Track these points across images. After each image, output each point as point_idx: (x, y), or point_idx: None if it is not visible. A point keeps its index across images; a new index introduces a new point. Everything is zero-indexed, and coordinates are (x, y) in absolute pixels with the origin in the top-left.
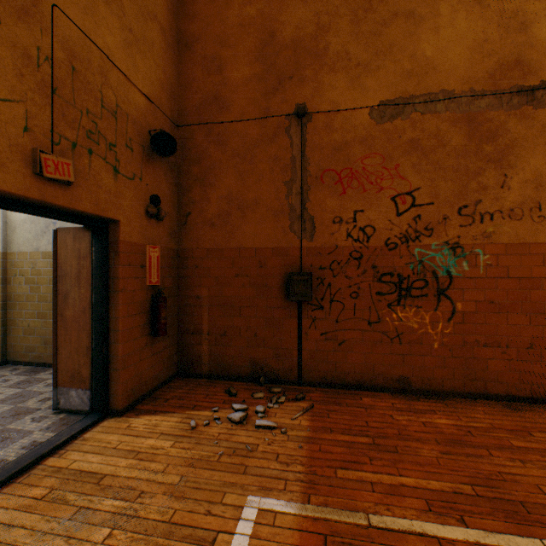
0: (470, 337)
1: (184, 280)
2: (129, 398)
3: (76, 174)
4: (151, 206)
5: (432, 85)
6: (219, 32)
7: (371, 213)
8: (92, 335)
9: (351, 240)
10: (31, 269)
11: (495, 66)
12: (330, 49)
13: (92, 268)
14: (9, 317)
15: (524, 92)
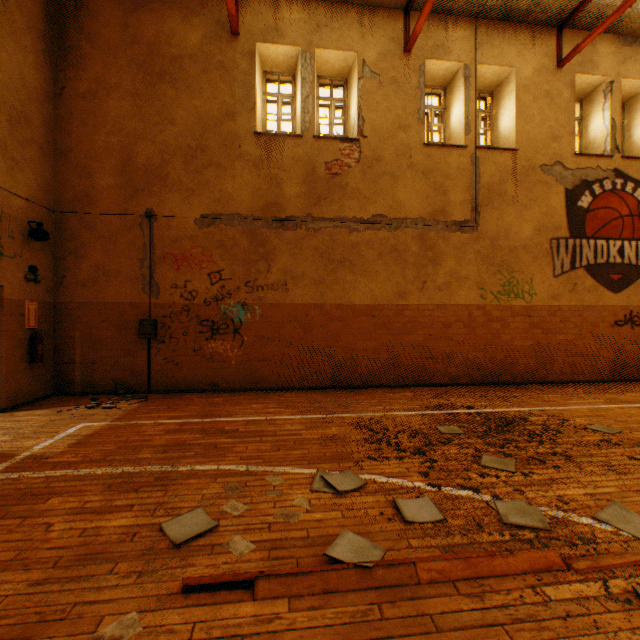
0: (252, 356)
1: (61, 325)
2: (12, 402)
3: None
4: (30, 274)
5: (232, 209)
6: (90, 150)
7: (196, 283)
8: None
9: (183, 299)
10: None
11: (265, 204)
12: (170, 177)
13: None
14: None
15: (279, 221)
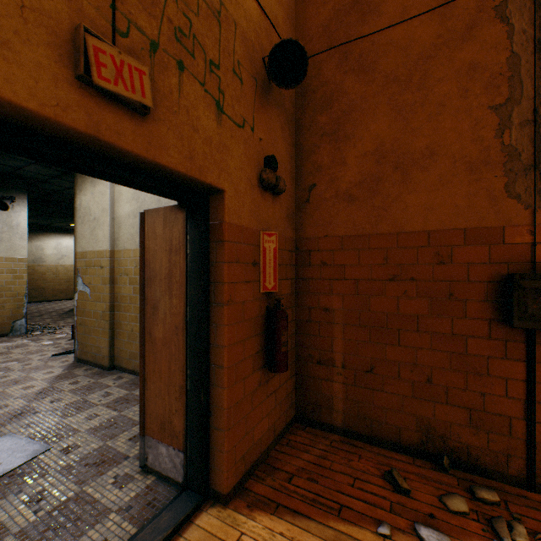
0: None
1: (305, 283)
2: (236, 473)
3: (156, 99)
4: (266, 171)
5: None
6: None
7: None
8: (186, 369)
9: None
10: (134, 268)
11: None
12: None
13: (186, 267)
14: (116, 319)
15: None
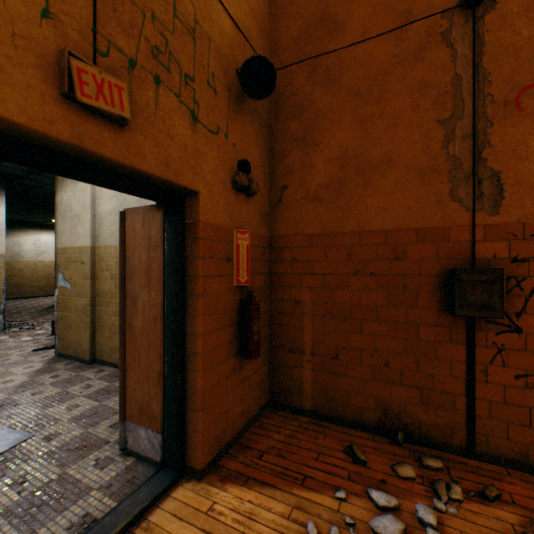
0: None
1: (278, 278)
2: (211, 451)
3: (134, 111)
4: (239, 174)
5: None
6: None
7: None
8: (164, 357)
9: None
10: (115, 263)
11: None
12: None
13: (164, 262)
14: (97, 314)
15: None
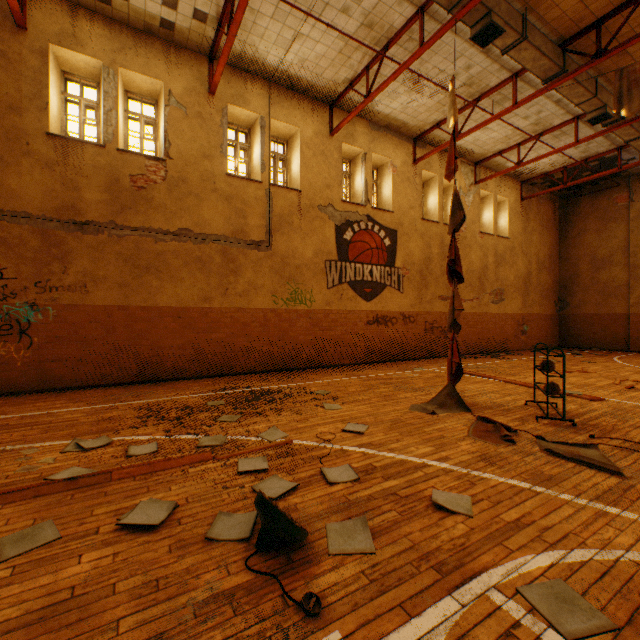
0: (44, 357)
1: None
2: None
3: None
4: None
5: (18, 207)
6: None
7: None
8: None
9: None
10: None
11: (60, 206)
12: None
13: None
14: None
15: (78, 224)
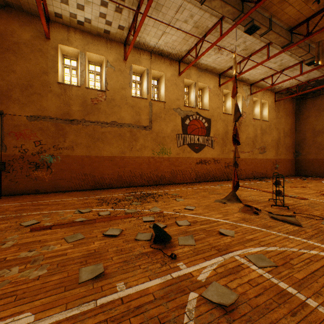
0: (57, 177)
1: None
2: None
3: None
4: None
5: (46, 114)
6: None
7: (28, 145)
8: None
9: (20, 152)
10: None
11: (63, 113)
12: (13, 97)
13: None
14: None
15: (70, 120)
